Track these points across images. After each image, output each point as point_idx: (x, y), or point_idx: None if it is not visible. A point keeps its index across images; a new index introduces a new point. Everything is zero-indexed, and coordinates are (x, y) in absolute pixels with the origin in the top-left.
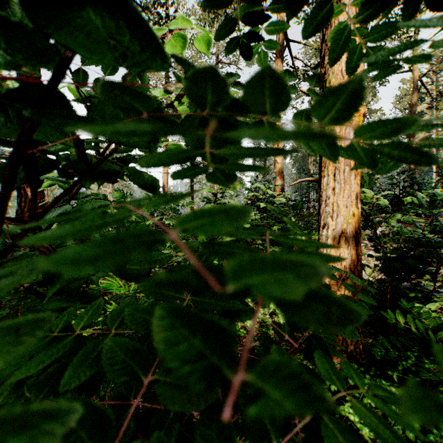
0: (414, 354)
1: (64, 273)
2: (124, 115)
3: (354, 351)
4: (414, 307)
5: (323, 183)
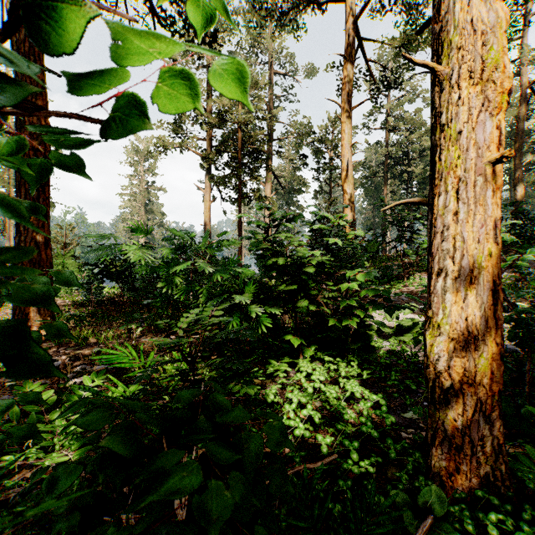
0: None
1: None
2: None
3: (490, 474)
4: None
5: (437, 205)
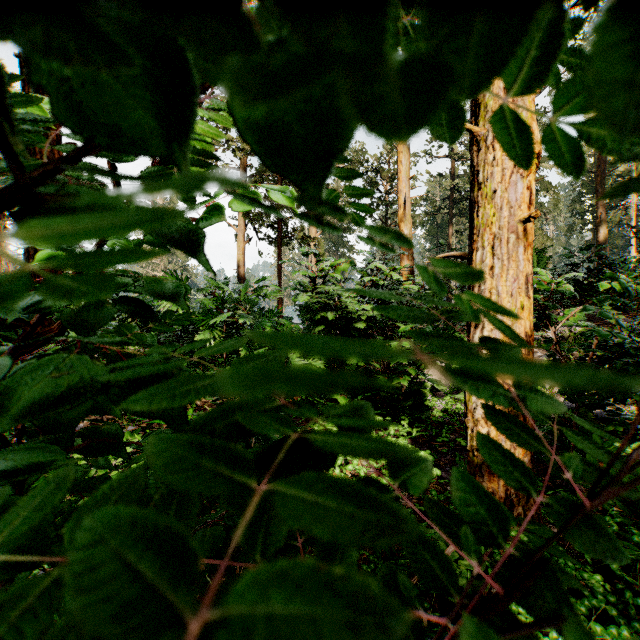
0: (616, 519)
1: (18, 402)
2: (111, 78)
3: (522, 515)
4: (612, 448)
5: (476, 260)
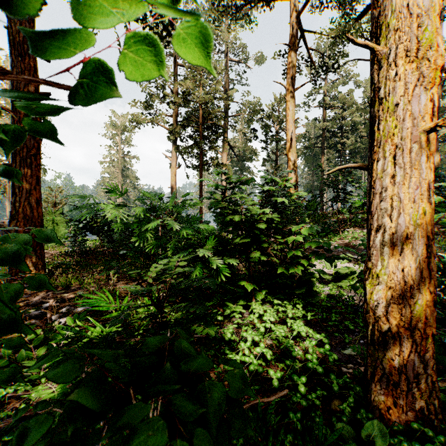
0: None
1: None
2: None
3: (425, 408)
4: None
5: (376, 169)
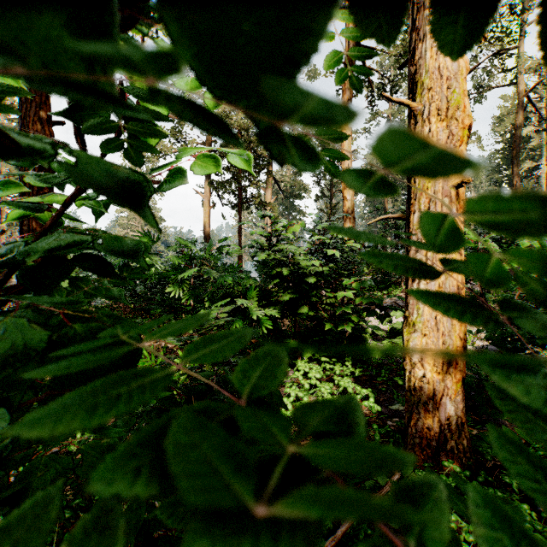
0: (539, 452)
1: None
2: None
3: (455, 448)
4: None
5: (413, 221)
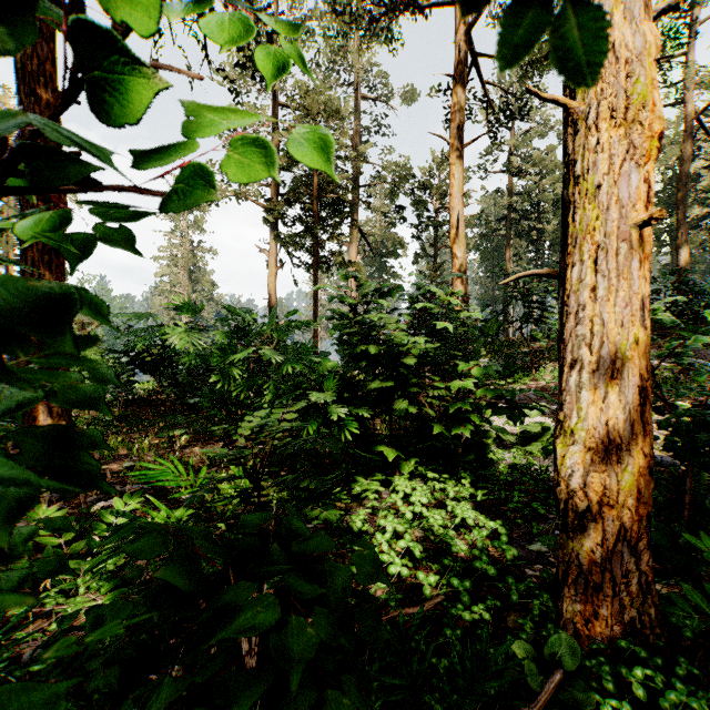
0: None
1: None
2: None
3: (637, 620)
4: None
5: (570, 279)
